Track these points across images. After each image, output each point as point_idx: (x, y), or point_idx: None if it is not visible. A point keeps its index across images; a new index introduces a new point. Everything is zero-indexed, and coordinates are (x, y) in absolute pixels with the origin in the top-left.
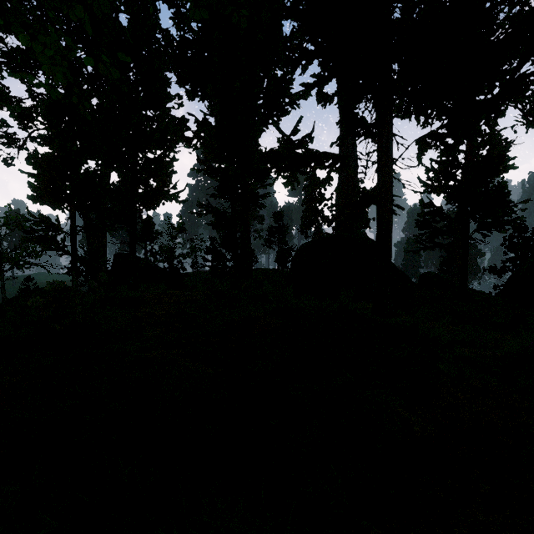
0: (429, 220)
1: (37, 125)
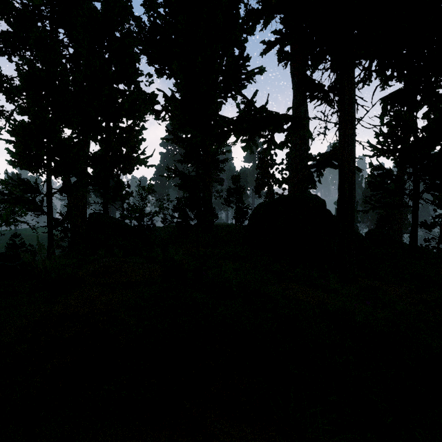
0: (381, 182)
1: (23, 99)
